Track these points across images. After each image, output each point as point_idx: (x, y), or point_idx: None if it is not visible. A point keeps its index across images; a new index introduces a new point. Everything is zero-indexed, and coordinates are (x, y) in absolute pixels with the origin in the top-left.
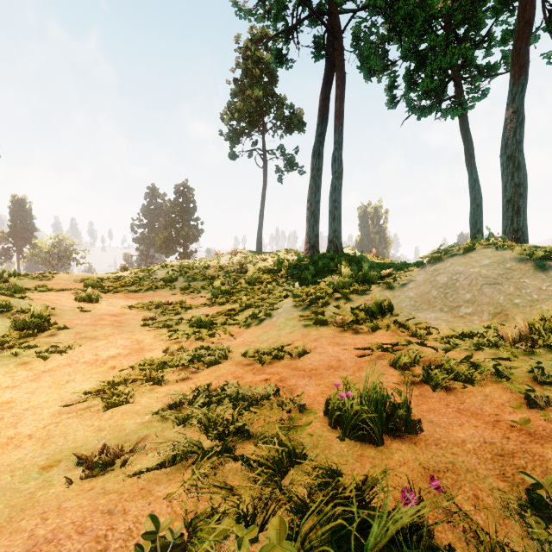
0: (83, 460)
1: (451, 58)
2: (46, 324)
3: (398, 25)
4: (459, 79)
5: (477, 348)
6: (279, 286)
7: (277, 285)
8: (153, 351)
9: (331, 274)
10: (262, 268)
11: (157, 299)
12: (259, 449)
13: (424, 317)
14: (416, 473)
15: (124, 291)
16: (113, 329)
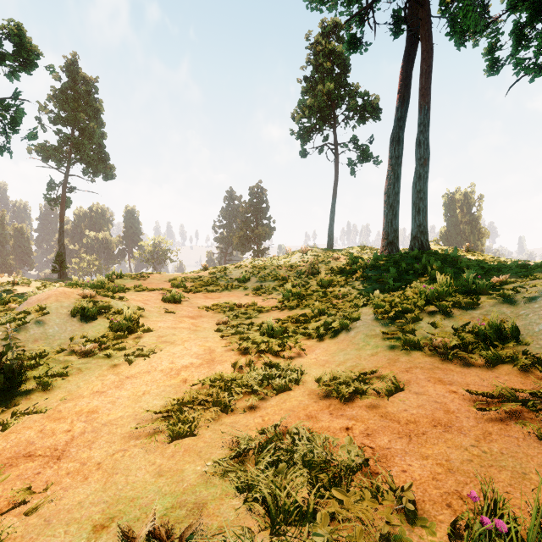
0: (128, 538)
1: None
2: (135, 326)
3: None
4: None
5: None
6: (353, 290)
7: (351, 288)
8: (223, 364)
9: (418, 278)
10: (334, 268)
11: (230, 302)
12: None
13: None
14: None
15: (203, 291)
16: (189, 334)
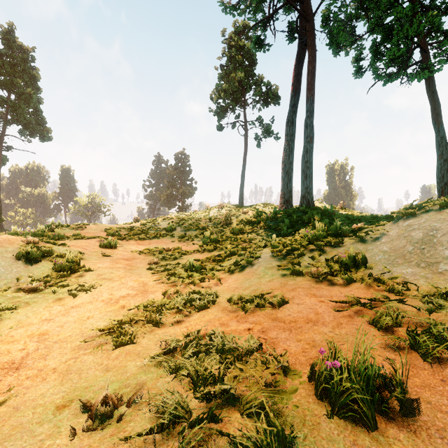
0: (87, 407)
1: (418, 26)
2: (76, 267)
3: (365, 3)
4: (425, 45)
5: None
6: (258, 236)
7: (256, 235)
8: (155, 293)
9: (304, 226)
10: (244, 220)
11: (159, 246)
12: (244, 421)
13: (400, 272)
14: None
15: (136, 239)
16: (125, 272)
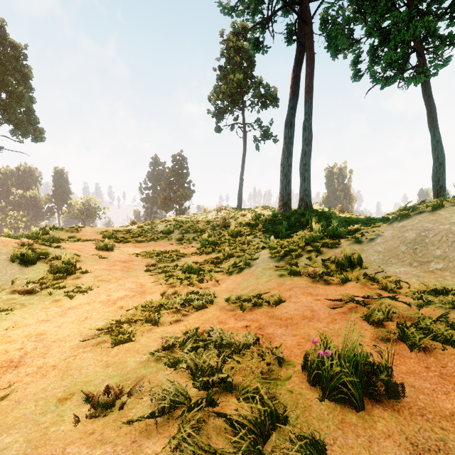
0: (89, 398)
1: (414, 31)
2: (73, 269)
3: (363, 6)
4: (421, 50)
5: (453, 307)
6: (256, 238)
7: (255, 237)
8: (153, 294)
9: (302, 228)
10: (242, 223)
11: (157, 249)
12: (241, 405)
13: (393, 271)
14: (403, 450)
15: (133, 242)
16: (123, 274)
